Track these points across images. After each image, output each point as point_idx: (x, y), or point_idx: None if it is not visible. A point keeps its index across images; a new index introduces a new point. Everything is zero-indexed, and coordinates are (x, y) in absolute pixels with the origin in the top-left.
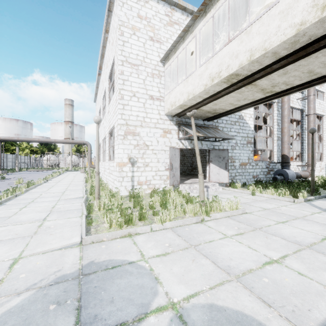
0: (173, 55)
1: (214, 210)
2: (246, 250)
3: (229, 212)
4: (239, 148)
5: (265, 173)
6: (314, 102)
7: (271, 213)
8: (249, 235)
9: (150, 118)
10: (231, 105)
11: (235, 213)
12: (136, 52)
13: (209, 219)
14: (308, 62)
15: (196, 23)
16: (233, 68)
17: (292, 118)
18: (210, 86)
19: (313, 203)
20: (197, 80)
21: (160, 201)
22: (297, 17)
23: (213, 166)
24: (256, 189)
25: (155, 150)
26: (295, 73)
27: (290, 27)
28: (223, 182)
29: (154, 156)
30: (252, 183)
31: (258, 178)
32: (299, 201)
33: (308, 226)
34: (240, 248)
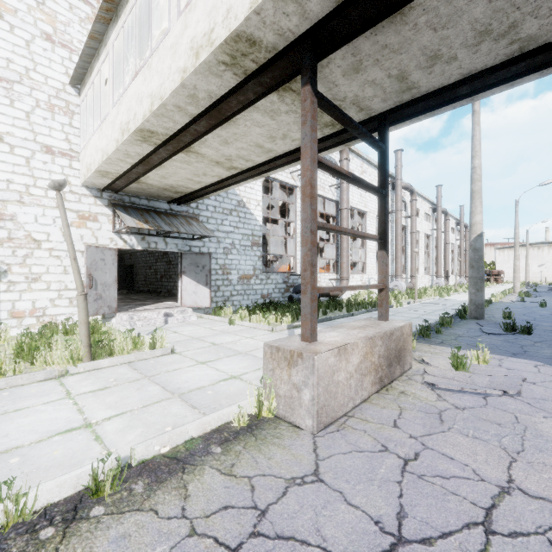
0: (89, 79)
1: (117, 354)
2: (64, 415)
3: (132, 354)
4: (238, 253)
5: (282, 290)
6: (347, 193)
7: (211, 350)
8: (115, 389)
9: (43, 189)
10: (192, 181)
11: (146, 356)
12: (7, 54)
13: (81, 371)
14: (243, 131)
15: (110, 30)
16: (138, 118)
17: (323, 212)
18: (122, 144)
19: (296, 330)
20: (111, 130)
21: (16, 347)
22: (182, 59)
23: (187, 281)
24: (251, 315)
25: (57, 249)
26: (241, 144)
27: (177, 71)
28: (202, 306)
29: (55, 262)
30: (253, 305)
31: (271, 297)
32: (279, 330)
33: (233, 364)
34: (59, 413)
